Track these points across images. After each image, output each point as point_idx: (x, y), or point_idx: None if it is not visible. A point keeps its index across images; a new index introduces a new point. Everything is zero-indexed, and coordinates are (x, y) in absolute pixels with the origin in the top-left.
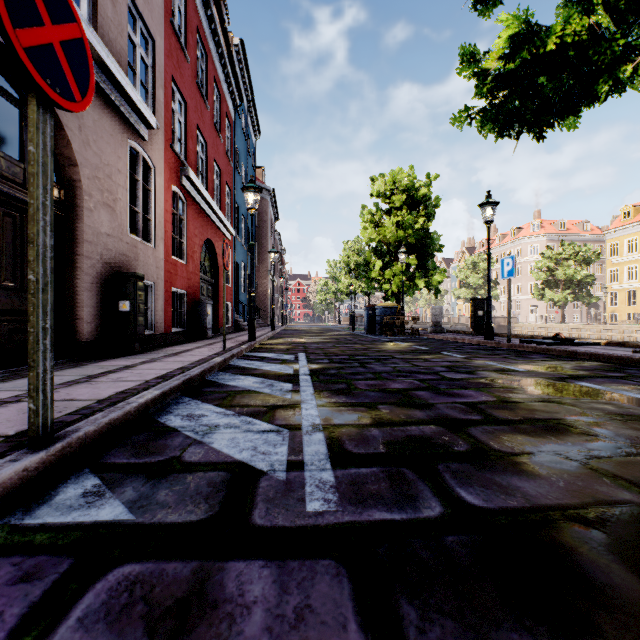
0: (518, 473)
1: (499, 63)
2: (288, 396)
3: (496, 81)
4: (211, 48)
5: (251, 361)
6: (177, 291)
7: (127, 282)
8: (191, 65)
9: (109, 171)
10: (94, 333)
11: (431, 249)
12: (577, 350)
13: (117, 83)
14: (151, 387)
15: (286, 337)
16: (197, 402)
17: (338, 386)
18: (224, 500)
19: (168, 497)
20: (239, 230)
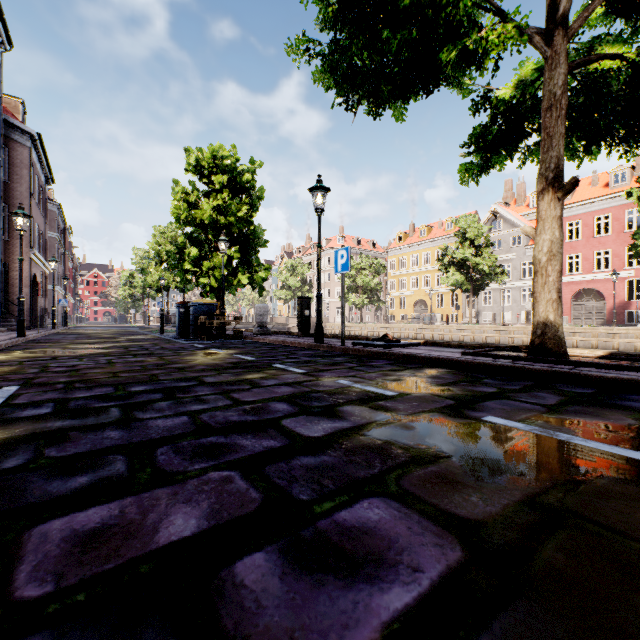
0: None
1: None
2: None
3: (343, 6)
4: None
5: None
6: None
7: None
8: None
9: None
10: None
11: (255, 243)
12: (416, 354)
13: None
14: None
15: (35, 347)
16: None
17: None
18: None
19: None
20: None
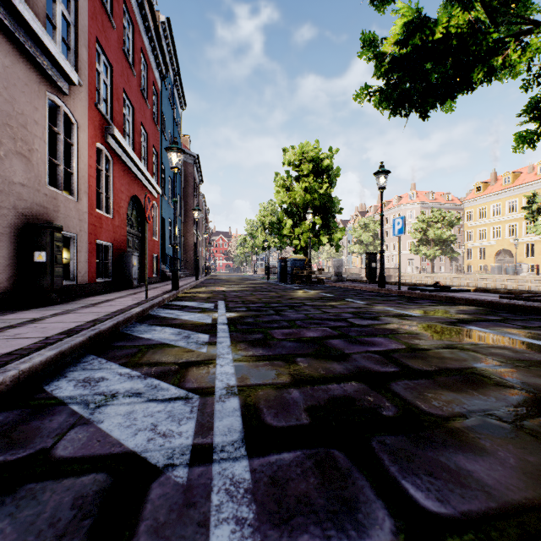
0: (461, 447)
1: (394, 48)
2: (203, 350)
3: (392, 64)
4: (138, 20)
5: (171, 310)
6: (102, 243)
7: (43, 233)
8: (117, 32)
9: (23, 120)
10: (5, 284)
11: (333, 211)
12: (456, 296)
13: (32, 32)
14: (48, 346)
15: (208, 286)
16: (101, 361)
17: (255, 336)
18: (88, 537)
19: (0, 538)
20: (166, 190)
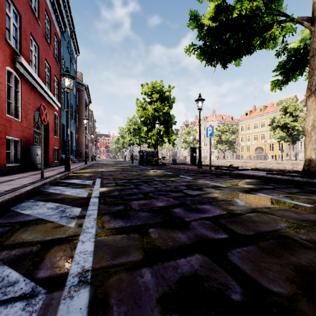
0: None
1: (209, 21)
2: (72, 224)
3: (208, 31)
4: None
5: (59, 187)
6: (12, 139)
7: None
8: None
9: None
10: None
11: (171, 123)
12: (243, 173)
13: None
14: None
15: (93, 168)
16: None
17: (118, 208)
18: None
19: None
20: (65, 105)
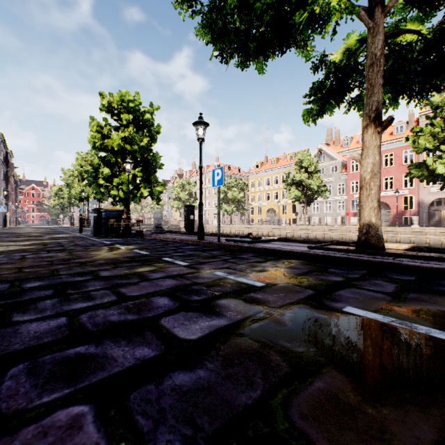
0: None
1: None
2: None
3: None
4: None
5: None
6: None
7: None
8: None
9: None
10: None
11: (154, 166)
12: (274, 248)
13: None
14: None
15: None
16: None
17: None
18: None
19: None
20: None
